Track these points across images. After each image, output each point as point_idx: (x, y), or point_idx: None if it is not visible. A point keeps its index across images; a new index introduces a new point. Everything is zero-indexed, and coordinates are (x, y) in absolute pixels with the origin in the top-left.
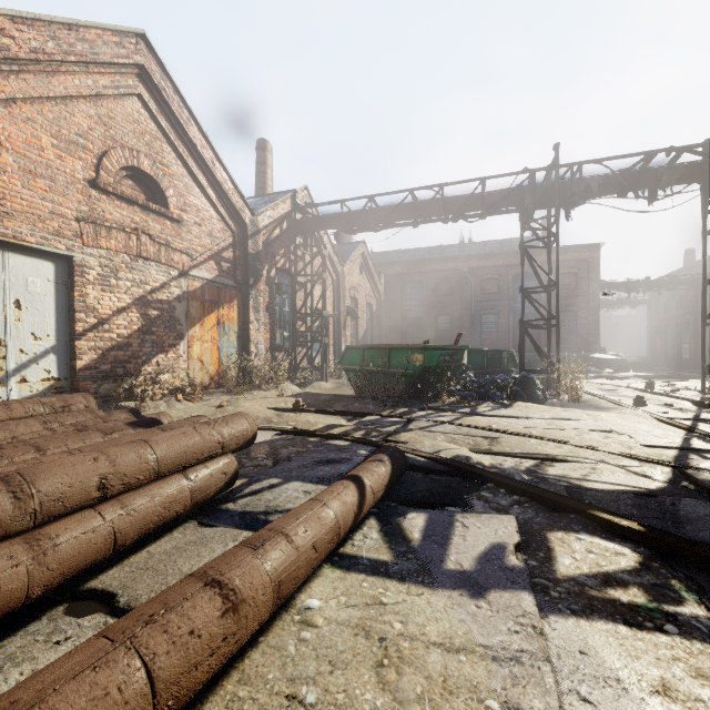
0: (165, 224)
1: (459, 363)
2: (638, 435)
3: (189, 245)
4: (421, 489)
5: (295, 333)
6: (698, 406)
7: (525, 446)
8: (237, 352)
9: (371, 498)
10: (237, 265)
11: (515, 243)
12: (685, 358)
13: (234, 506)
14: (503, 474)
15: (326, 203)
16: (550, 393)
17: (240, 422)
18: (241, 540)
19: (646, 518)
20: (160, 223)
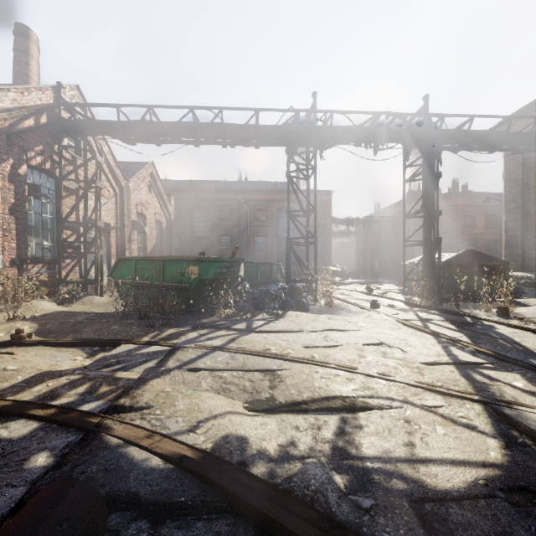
0: None
1: (236, 275)
2: (406, 347)
3: None
4: None
5: (60, 243)
6: (408, 306)
7: (313, 383)
8: None
9: None
10: None
11: (278, 185)
12: (375, 270)
13: None
14: (306, 492)
15: (99, 104)
16: (310, 299)
17: None
18: None
19: None
20: None
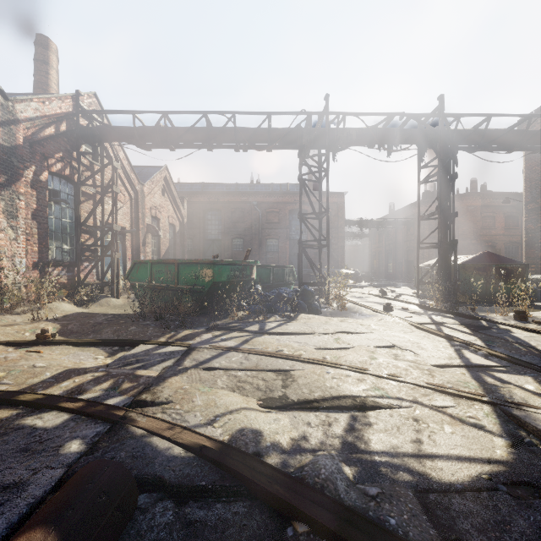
0: None
1: (249, 278)
2: (418, 349)
3: None
4: None
5: (78, 246)
6: (423, 309)
7: (325, 383)
8: None
9: None
10: None
11: (290, 187)
12: (390, 273)
13: None
14: (316, 480)
15: (115, 111)
16: (322, 302)
17: None
18: None
19: None
20: None
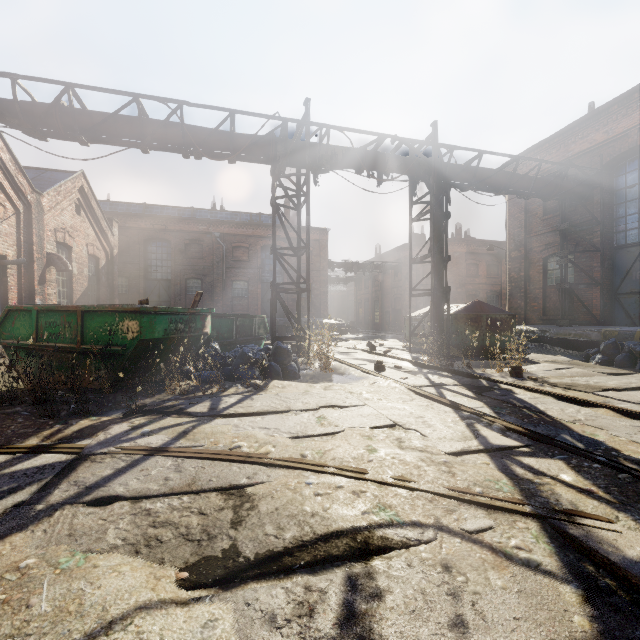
0: None
1: (200, 332)
2: (425, 428)
3: None
4: None
5: None
6: (417, 366)
7: (303, 507)
8: None
9: None
10: None
11: (263, 218)
12: (376, 323)
13: None
14: None
15: None
16: (302, 361)
17: None
18: None
19: None
20: None
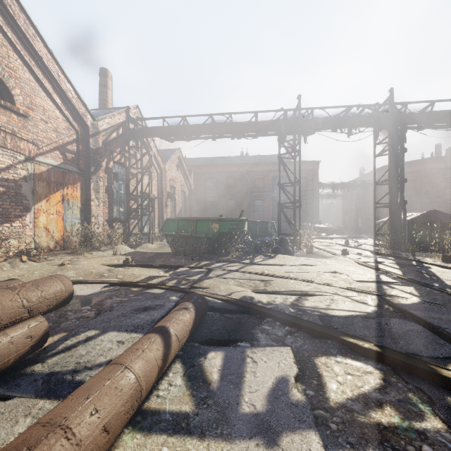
0: (11, 117)
1: (242, 230)
2: (351, 274)
3: (35, 137)
4: (218, 328)
5: (129, 209)
6: (374, 254)
7: (287, 285)
8: (79, 222)
9: (176, 347)
10: (80, 156)
11: (273, 158)
12: (360, 227)
13: (41, 367)
14: (277, 309)
15: (152, 118)
16: (296, 248)
17: (53, 284)
18: (33, 415)
19: (374, 337)
20: (6, 115)
